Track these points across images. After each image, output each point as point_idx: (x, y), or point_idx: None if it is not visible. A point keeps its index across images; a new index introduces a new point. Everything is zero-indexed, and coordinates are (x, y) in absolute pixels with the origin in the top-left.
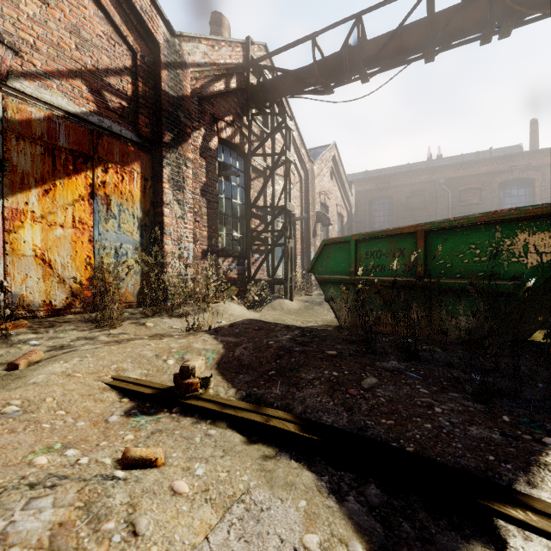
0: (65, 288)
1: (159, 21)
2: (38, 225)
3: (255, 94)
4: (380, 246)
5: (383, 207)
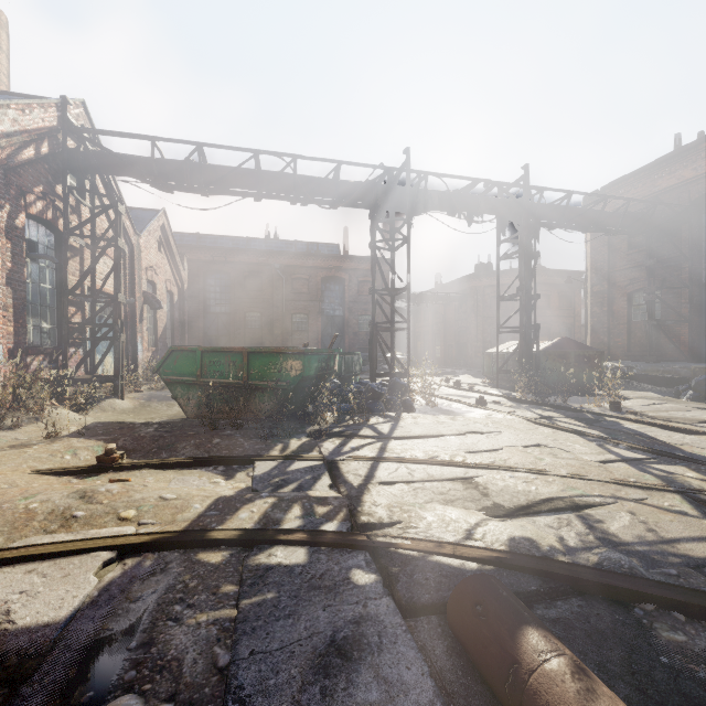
0: None
1: None
2: None
3: (71, 160)
4: (220, 358)
5: (220, 283)
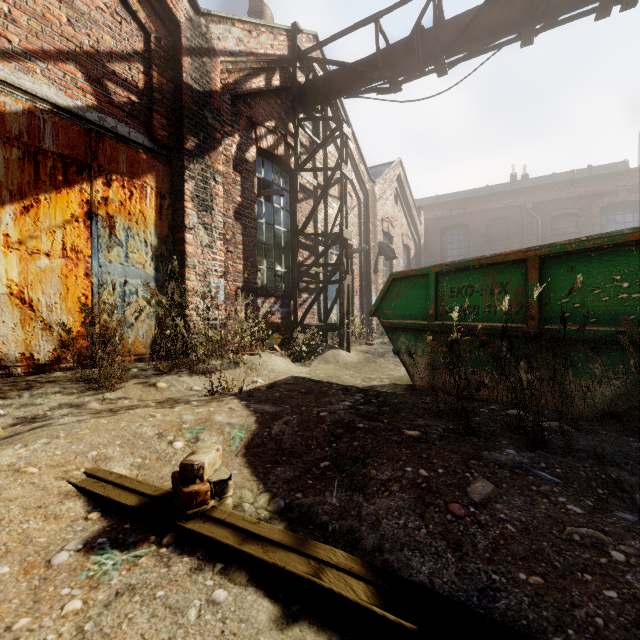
0: (53, 337)
1: None
2: (14, 253)
3: (303, 95)
4: (471, 280)
5: (457, 238)
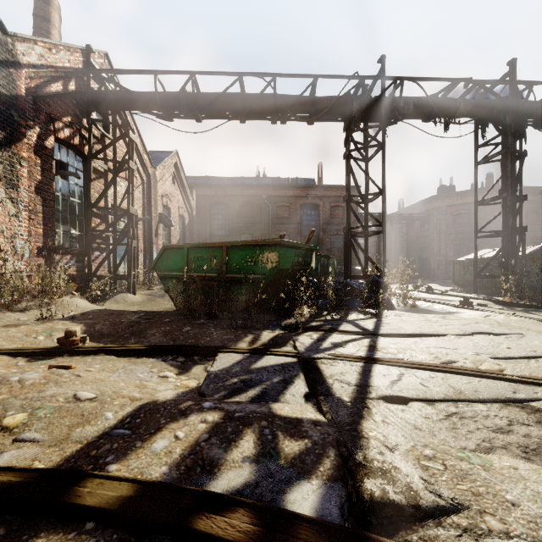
0: None
1: None
2: None
3: (96, 99)
4: (203, 253)
5: (221, 212)
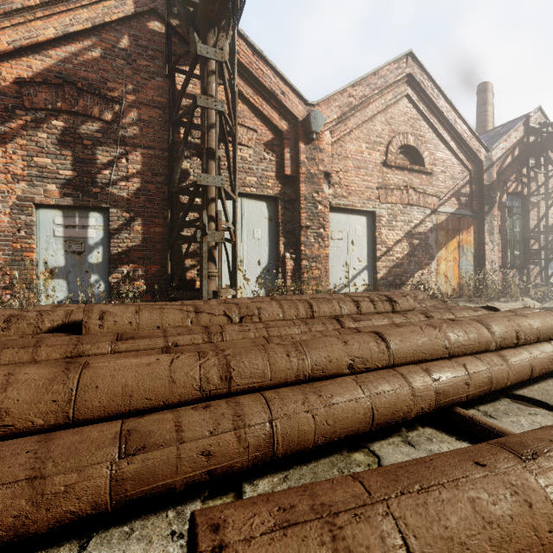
0: (451, 287)
1: (482, 150)
2: (444, 262)
3: (531, 150)
4: None
5: None
